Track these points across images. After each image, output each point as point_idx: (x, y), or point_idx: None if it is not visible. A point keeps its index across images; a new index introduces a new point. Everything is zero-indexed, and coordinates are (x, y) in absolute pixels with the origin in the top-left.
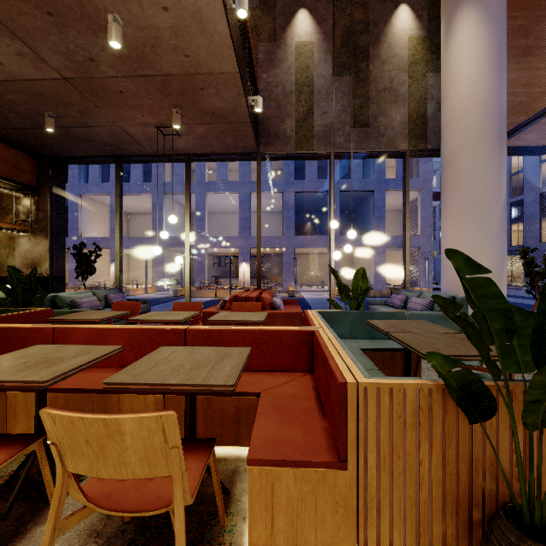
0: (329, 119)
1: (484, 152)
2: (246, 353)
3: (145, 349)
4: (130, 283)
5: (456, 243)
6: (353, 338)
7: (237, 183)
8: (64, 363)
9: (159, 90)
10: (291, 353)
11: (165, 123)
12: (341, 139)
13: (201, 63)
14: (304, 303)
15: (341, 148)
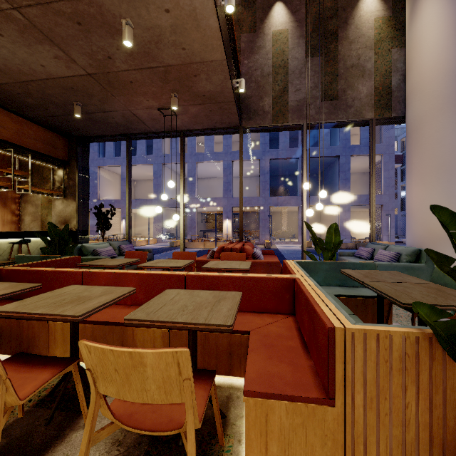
0: (302, 94)
1: (449, 117)
2: (238, 297)
3: (153, 290)
4: (136, 236)
5: (421, 201)
6: (327, 285)
7: (221, 153)
8: (92, 301)
9: (160, 79)
10: (274, 297)
11: (165, 105)
12: (313, 112)
13: (195, 54)
14: (279, 253)
15: (313, 119)
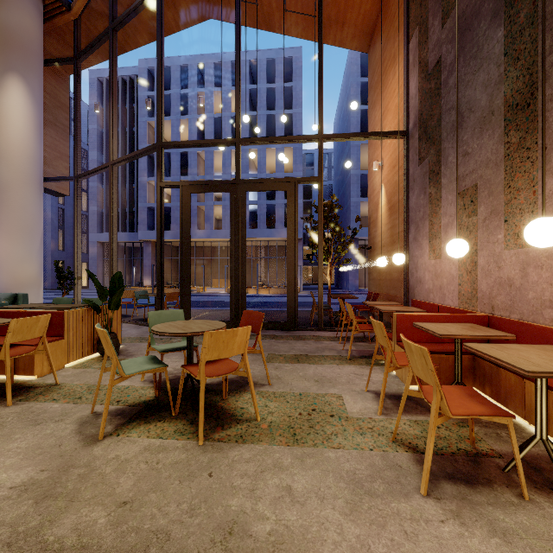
0: None
1: (31, 191)
2: None
3: None
4: None
5: (9, 253)
6: None
7: None
8: None
9: None
10: None
11: None
12: None
13: None
14: None
15: None
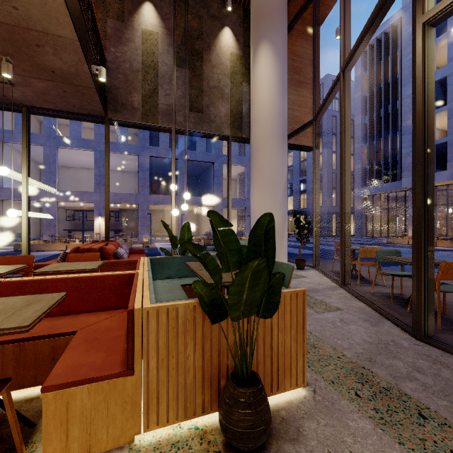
0: (172, 100)
1: (274, 145)
2: (58, 298)
3: None
4: None
5: (259, 206)
6: (179, 277)
7: (92, 142)
8: None
9: None
10: (114, 294)
11: None
12: (181, 119)
13: (34, 20)
14: (156, 252)
15: (181, 125)
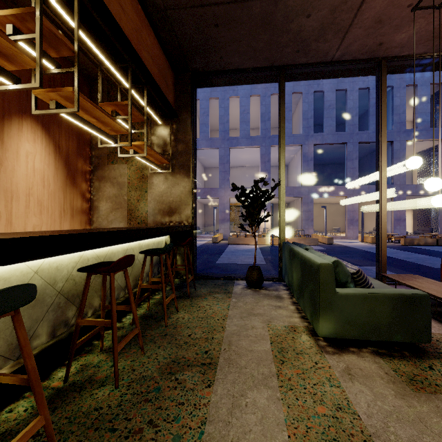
0: None
1: None
2: None
3: None
4: None
5: None
6: None
7: (258, 138)
8: None
9: None
10: None
11: None
12: None
13: None
14: (370, 252)
15: None
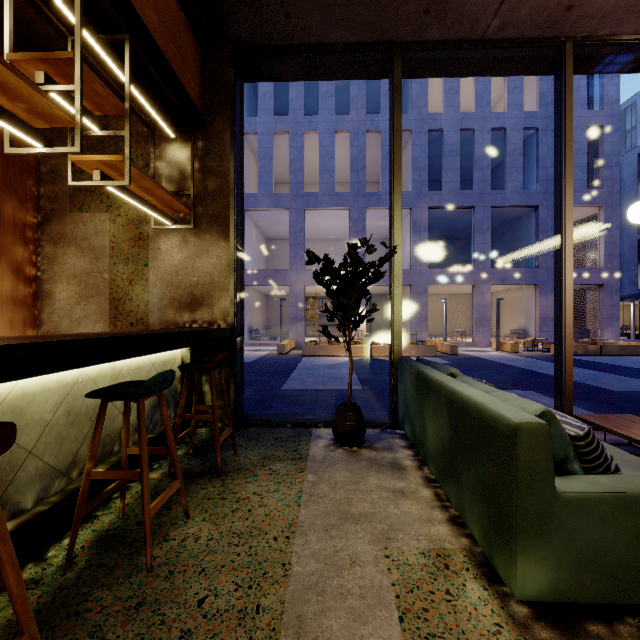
0: None
1: None
2: None
3: None
4: None
5: None
6: None
7: (348, 195)
8: None
9: None
10: None
11: None
12: None
13: None
14: (514, 367)
15: None
